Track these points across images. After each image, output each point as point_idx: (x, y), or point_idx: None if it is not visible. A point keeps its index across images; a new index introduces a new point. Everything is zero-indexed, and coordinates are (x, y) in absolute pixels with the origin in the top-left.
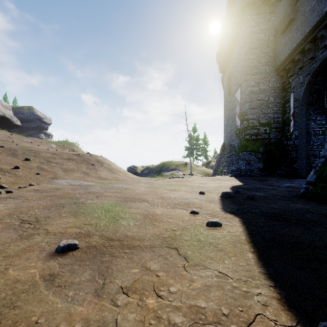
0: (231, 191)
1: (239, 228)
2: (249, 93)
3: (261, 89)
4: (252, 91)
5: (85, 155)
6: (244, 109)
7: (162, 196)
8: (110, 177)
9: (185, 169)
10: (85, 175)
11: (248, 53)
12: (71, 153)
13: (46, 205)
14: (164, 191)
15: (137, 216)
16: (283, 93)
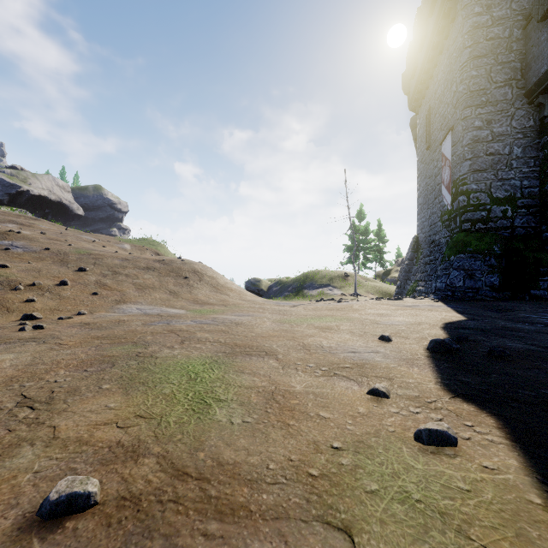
0: (446, 335)
1: (507, 456)
2: (469, 143)
3: (496, 133)
4: (476, 138)
5: (173, 262)
6: (460, 172)
7: (305, 343)
8: (213, 300)
9: (344, 285)
10: (172, 296)
11: (468, 66)
12: (152, 258)
13: (85, 360)
14: (308, 331)
15: (252, 398)
16: (543, 138)
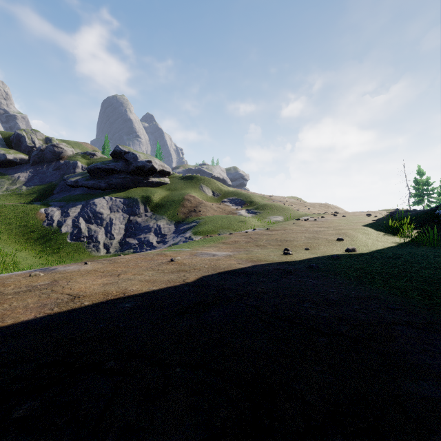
0: None
1: None
2: None
3: None
4: None
5: (326, 204)
6: None
7: None
8: None
9: None
10: None
11: None
12: (317, 203)
13: None
14: None
15: None
16: None
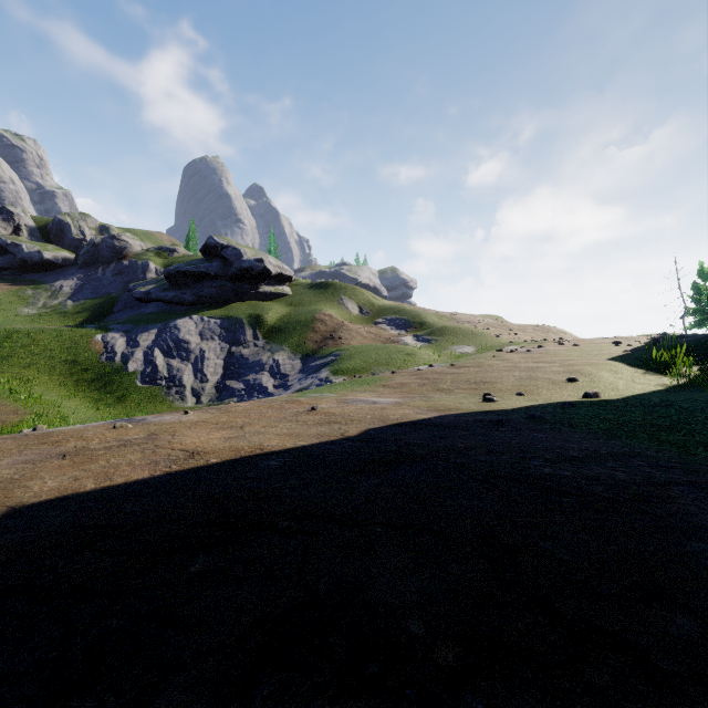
0: None
1: None
2: None
3: None
4: None
5: (544, 326)
6: None
7: None
8: None
9: None
10: None
11: None
12: (529, 325)
13: None
14: None
15: None
16: None
